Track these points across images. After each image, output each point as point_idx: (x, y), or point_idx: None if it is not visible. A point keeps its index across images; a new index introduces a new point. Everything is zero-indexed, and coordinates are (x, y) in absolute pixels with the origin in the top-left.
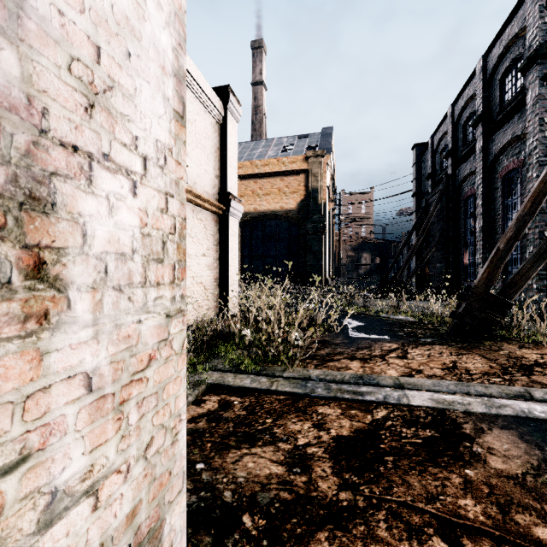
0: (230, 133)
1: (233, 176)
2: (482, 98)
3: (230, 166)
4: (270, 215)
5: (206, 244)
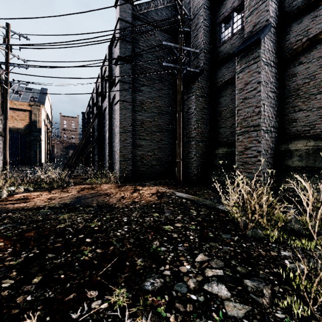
0: None
1: None
2: (89, 113)
3: None
4: None
5: None
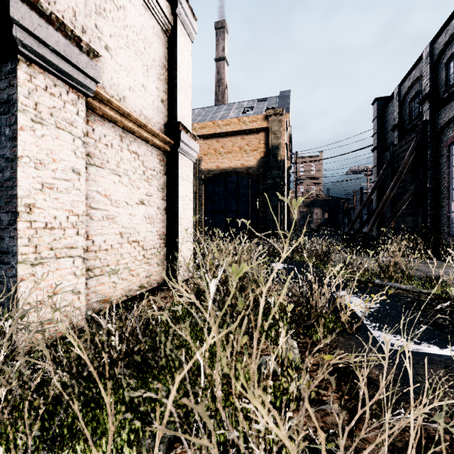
0: (181, 49)
1: (186, 105)
2: None
3: (181, 90)
4: (231, 172)
5: (145, 189)
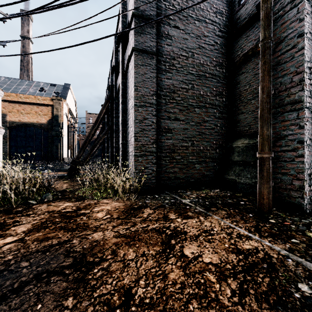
0: None
1: None
2: None
3: None
4: (30, 125)
5: None
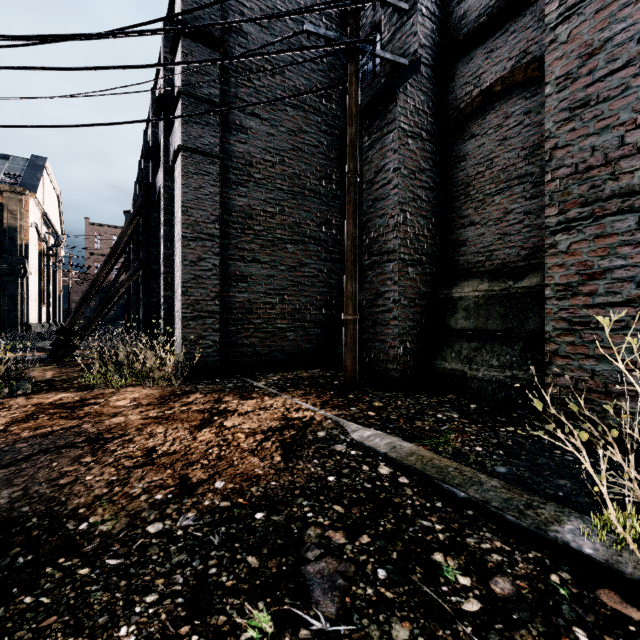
0: None
1: None
2: None
3: None
4: None
5: None
